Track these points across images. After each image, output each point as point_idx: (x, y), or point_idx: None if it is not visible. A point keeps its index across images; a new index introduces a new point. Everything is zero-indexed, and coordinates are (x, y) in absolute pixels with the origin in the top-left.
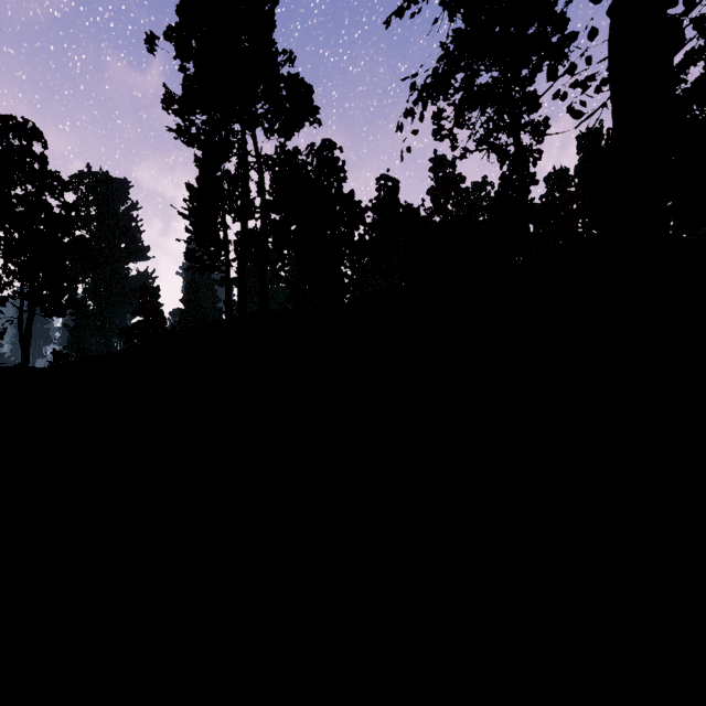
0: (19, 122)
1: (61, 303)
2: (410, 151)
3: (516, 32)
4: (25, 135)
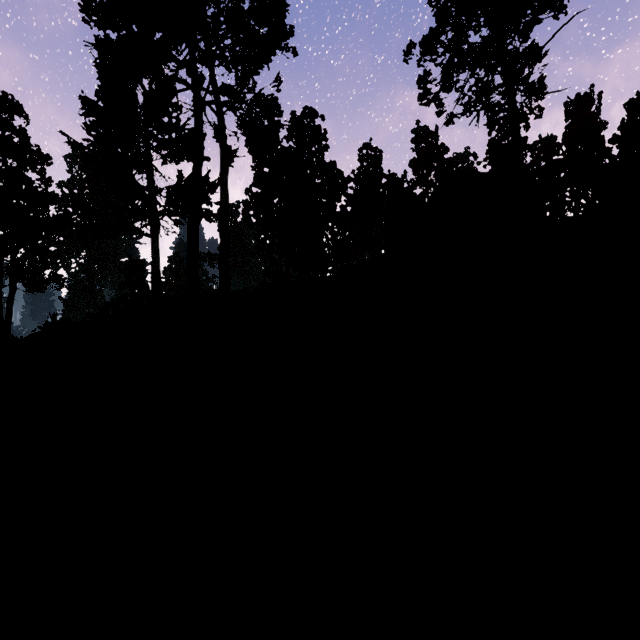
0: None
1: (41, 278)
2: None
3: None
4: (4, 108)
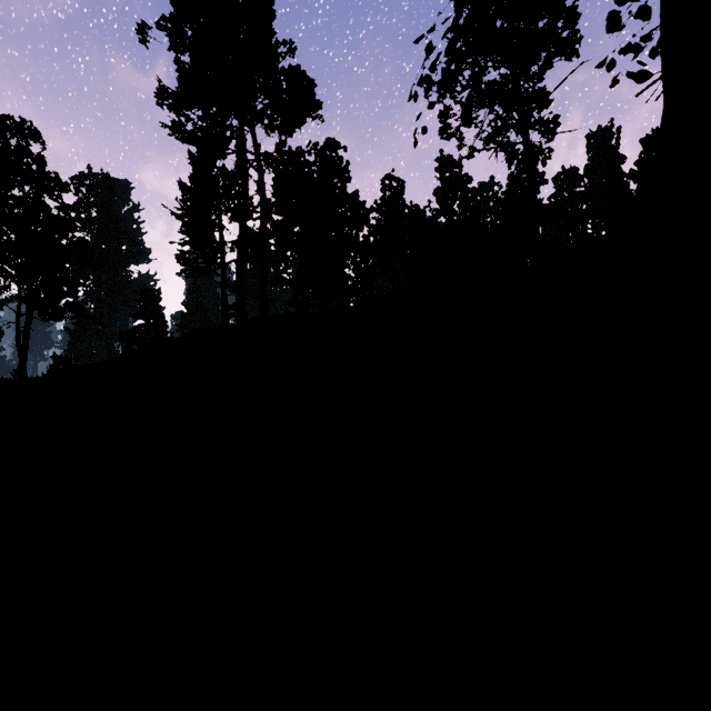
0: (16, 122)
1: (59, 307)
2: (425, 131)
3: (526, 27)
4: (23, 135)
